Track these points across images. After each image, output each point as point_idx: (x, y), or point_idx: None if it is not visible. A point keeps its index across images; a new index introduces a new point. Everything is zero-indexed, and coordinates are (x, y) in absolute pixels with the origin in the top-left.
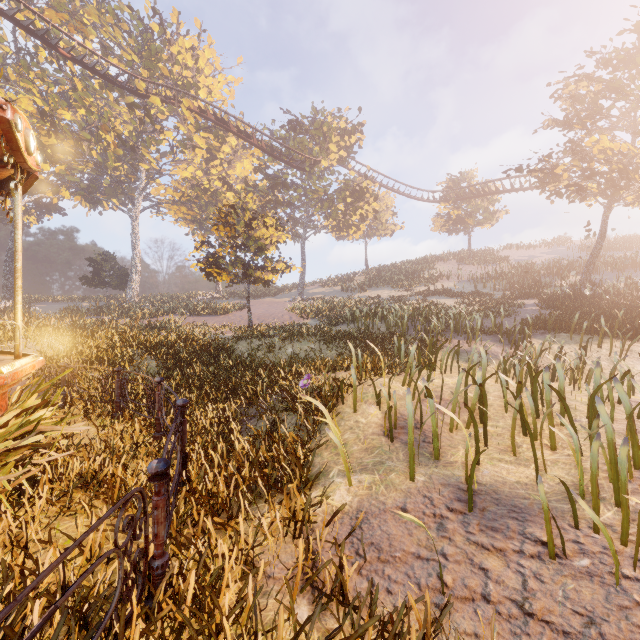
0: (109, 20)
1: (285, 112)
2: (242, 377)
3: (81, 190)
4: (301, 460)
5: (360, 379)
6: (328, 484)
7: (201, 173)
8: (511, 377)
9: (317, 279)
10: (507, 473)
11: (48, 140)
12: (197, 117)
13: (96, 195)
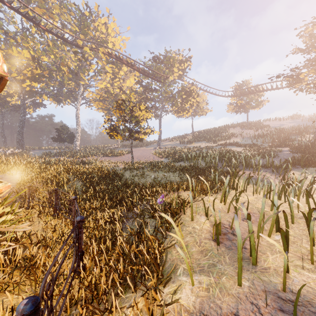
0: (64, 11)
1: (151, 53)
2: (126, 192)
3: (52, 95)
4: (158, 260)
5: (194, 197)
6: (176, 281)
7: (109, 85)
8: (282, 194)
9: (167, 137)
10: (314, 283)
11: (36, 71)
12: (107, 57)
13: (60, 98)
